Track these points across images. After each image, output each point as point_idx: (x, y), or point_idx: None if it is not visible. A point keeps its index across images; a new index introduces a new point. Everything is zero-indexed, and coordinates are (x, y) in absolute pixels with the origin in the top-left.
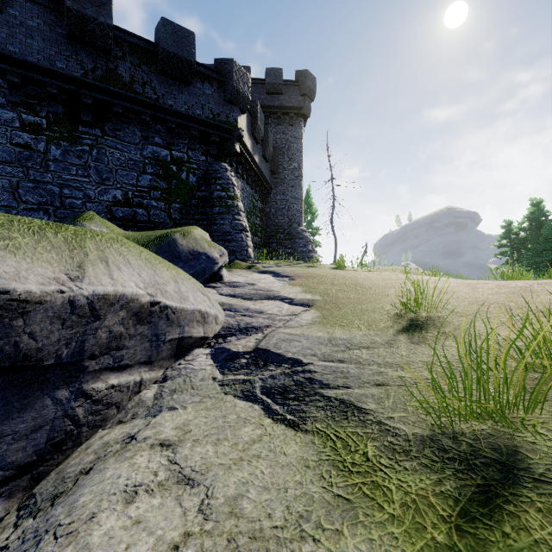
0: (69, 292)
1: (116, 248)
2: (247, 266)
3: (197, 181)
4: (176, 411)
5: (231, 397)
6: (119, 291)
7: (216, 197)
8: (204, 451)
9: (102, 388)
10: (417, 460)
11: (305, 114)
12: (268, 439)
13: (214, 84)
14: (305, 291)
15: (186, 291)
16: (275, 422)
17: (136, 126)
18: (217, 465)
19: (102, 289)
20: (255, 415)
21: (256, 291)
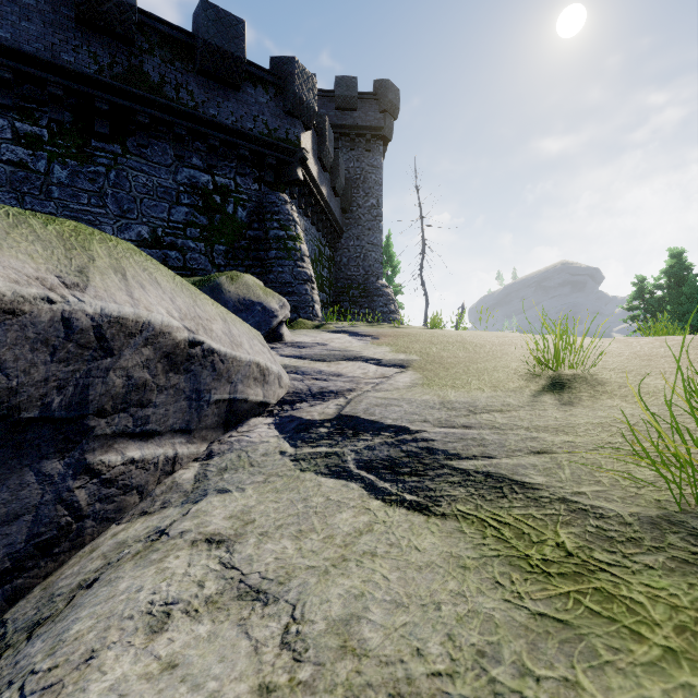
0: (62, 304)
1: (137, 261)
2: (314, 326)
3: (248, 216)
4: (229, 495)
5: (311, 474)
6: (142, 317)
7: (273, 238)
8: (279, 549)
9: (116, 462)
10: (661, 552)
11: (386, 136)
12: (383, 528)
13: (270, 89)
14: (396, 351)
15: (239, 336)
16: (388, 504)
17: (168, 142)
18: (304, 568)
19: (115, 308)
20: (354, 496)
21: (329, 351)
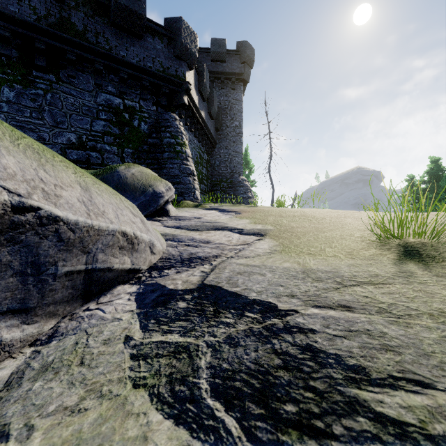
0: None
1: None
2: (194, 205)
3: (149, 129)
4: None
5: (144, 397)
6: None
7: (166, 144)
8: None
9: None
10: None
11: (245, 79)
12: None
13: (164, 40)
14: (254, 222)
15: (103, 205)
16: None
17: (90, 74)
18: None
19: None
20: None
21: (202, 223)
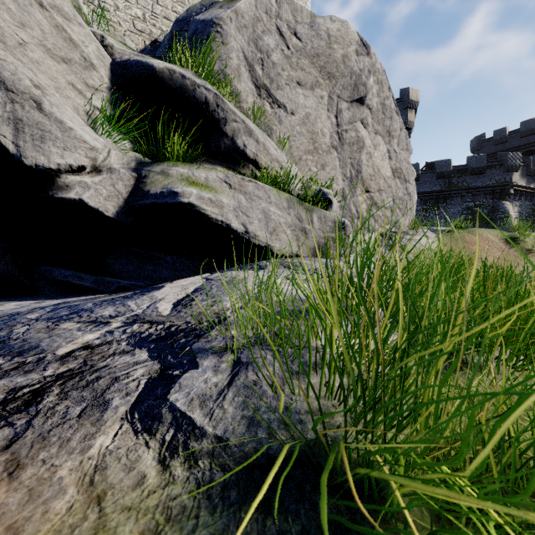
0: None
1: None
2: None
3: (488, 212)
4: None
5: None
6: None
7: (498, 218)
8: None
9: None
10: None
11: None
12: None
13: (496, 167)
14: None
15: None
16: None
17: (459, 197)
18: None
19: None
20: None
21: None
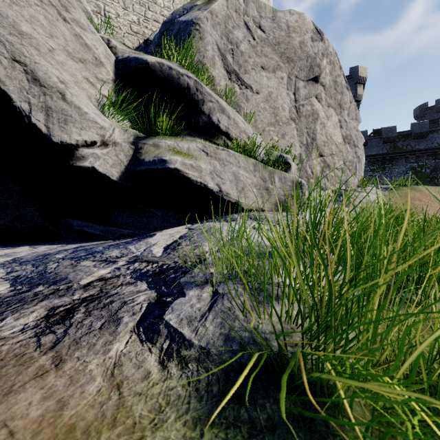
0: None
1: None
2: None
3: (430, 171)
4: None
5: None
6: None
7: (439, 176)
8: None
9: None
10: None
11: None
12: None
13: (438, 132)
14: None
15: None
16: None
17: (403, 159)
18: None
19: None
20: None
21: None
